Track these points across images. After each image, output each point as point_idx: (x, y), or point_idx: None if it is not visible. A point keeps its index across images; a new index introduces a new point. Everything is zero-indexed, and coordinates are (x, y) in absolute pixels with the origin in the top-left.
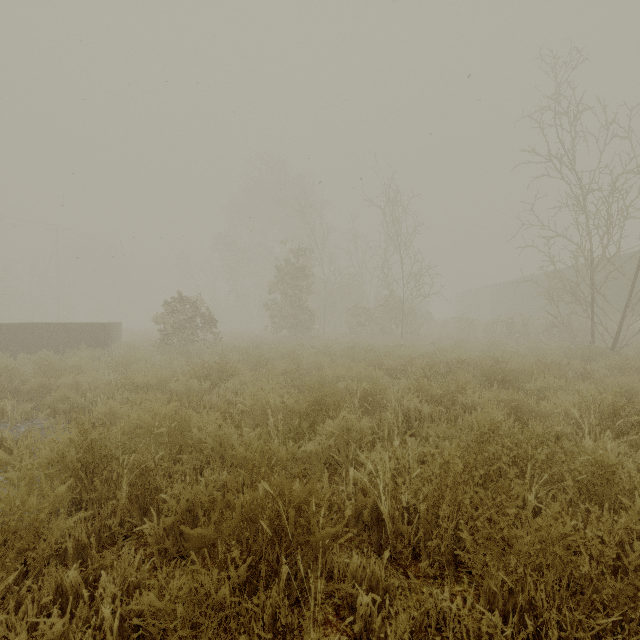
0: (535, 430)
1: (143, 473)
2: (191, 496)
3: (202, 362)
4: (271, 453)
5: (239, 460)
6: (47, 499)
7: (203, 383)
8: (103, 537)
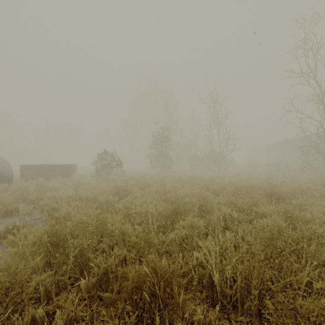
0: (305, 232)
1: (81, 249)
2: (106, 265)
3: (115, 185)
4: (150, 240)
5: (132, 244)
6: (30, 265)
7: (115, 197)
8: (60, 284)
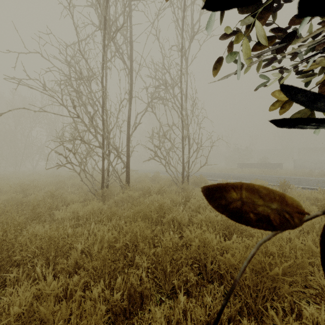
0: None
1: None
2: None
3: None
4: None
5: None
6: None
7: None
8: None
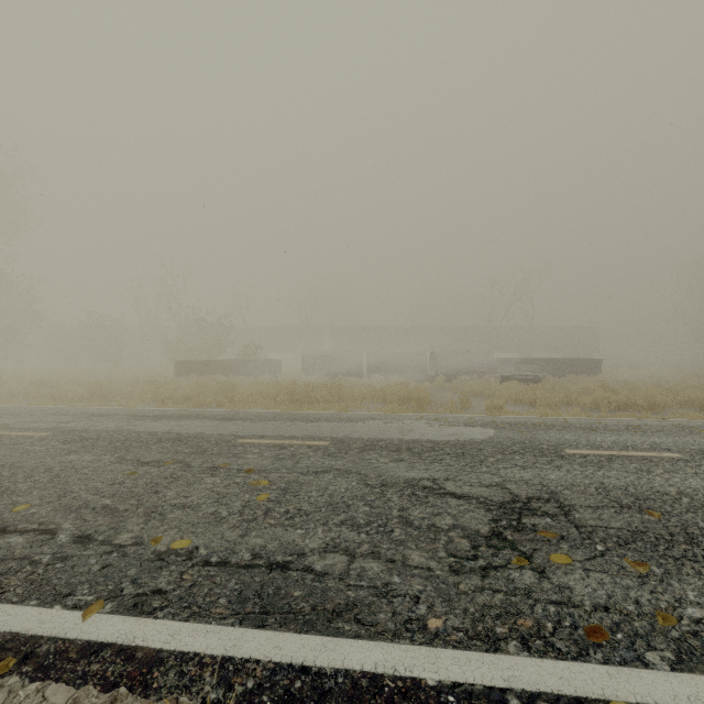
0: None
1: None
2: None
3: None
4: None
5: None
6: None
7: None
8: None
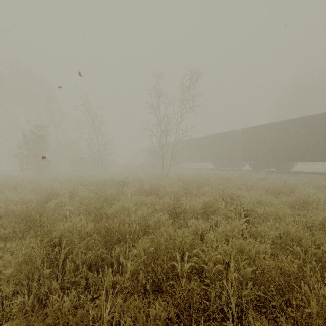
0: (112, 194)
1: None
2: (2, 221)
3: None
4: (31, 209)
5: (18, 213)
6: None
7: None
8: None
